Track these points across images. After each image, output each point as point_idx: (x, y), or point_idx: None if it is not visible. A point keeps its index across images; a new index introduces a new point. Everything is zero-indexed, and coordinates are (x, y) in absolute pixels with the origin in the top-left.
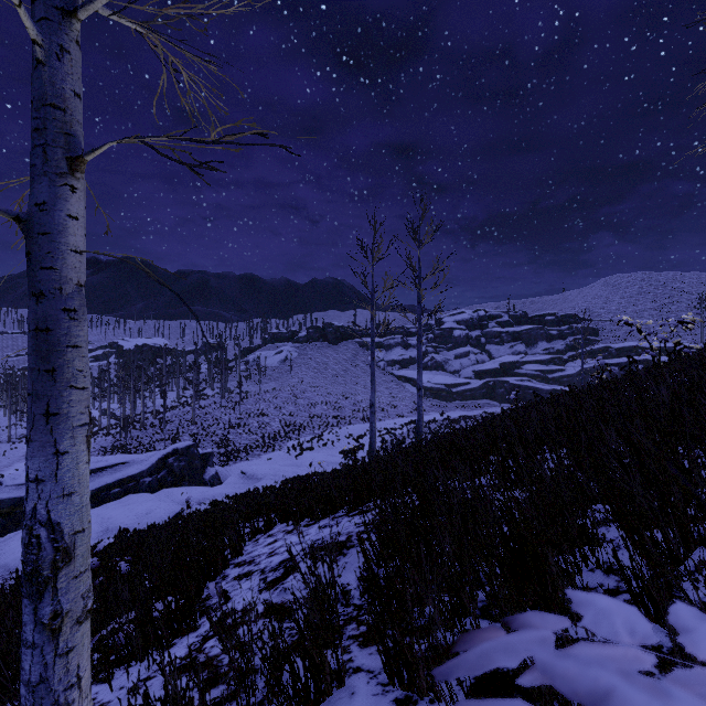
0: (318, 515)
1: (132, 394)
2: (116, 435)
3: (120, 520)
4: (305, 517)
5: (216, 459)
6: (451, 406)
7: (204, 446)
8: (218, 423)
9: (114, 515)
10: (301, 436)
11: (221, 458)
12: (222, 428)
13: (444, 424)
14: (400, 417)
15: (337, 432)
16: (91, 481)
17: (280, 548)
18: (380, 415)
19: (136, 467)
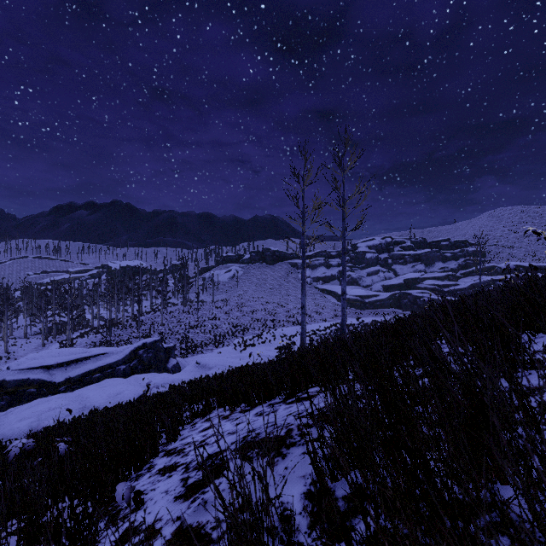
0: (254, 401)
1: (116, 302)
2: (103, 333)
3: (95, 399)
4: (241, 403)
5: (178, 352)
6: (364, 313)
7: (169, 342)
8: (181, 324)
9: (91, 395)
10: (245, 335)
11: (182, 351)
12: (183, 328)
13: (359, 327)
14: (324, 321)
15: (273, 333)
16: (77, 367)
17: (212, 437)
18: (307, 319)
19: (113, 357)
